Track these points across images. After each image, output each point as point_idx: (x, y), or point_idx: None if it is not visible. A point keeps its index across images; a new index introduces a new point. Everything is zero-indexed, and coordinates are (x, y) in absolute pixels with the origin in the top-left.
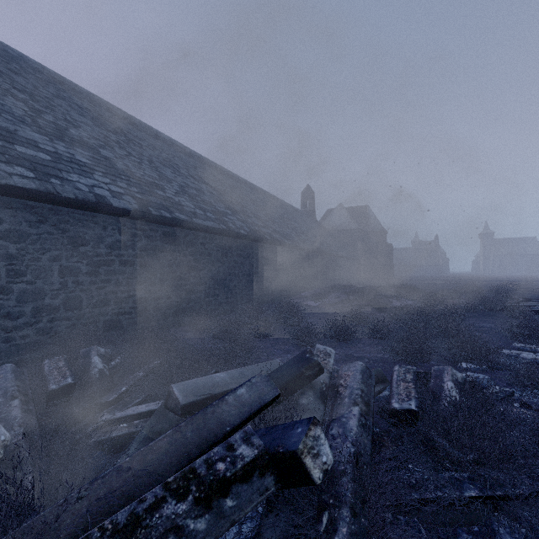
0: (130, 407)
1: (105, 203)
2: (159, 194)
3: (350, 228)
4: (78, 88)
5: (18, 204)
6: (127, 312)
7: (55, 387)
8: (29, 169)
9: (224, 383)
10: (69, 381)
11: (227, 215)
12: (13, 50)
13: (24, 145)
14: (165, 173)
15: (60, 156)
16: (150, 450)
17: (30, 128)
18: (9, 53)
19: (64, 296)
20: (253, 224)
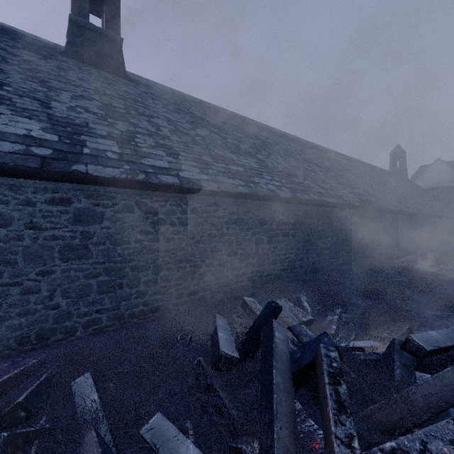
0: (351, 341)
1: (277, 195)
2: (296, 181)
3: (453, 184)
4: (226, 111)
5: (239, 202)
6: (285, 269)
7: (305, 320)
8: (240, 180)
9: (441, 340)
10: (310, 317)
11: (339, 189)
12: (197, 99)
13: (231, 164)
14: (291, 163)
15: (245, 166)
16: (442, 376)
17: (227, 151)
18: (196, 102)
19: (257, 257)
20: (360, 194)
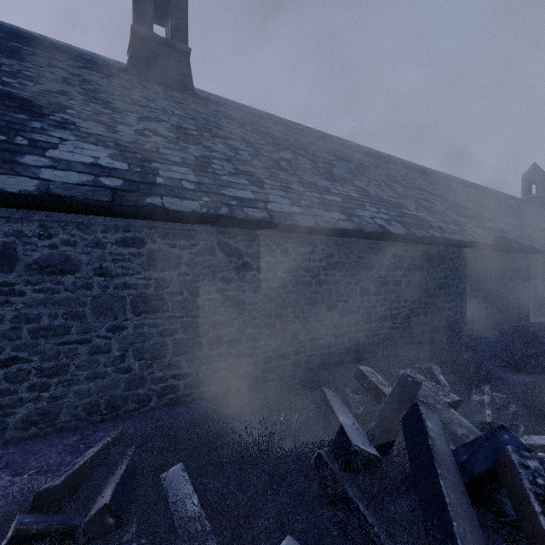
0: (521, 435)
1: (388, 232)
2: (408, 214)
3: None
4: (311, 129)
5: (340, 241)
6: (397, 327)
7: (449, 401)
8: (340, 213)
9: None
10: (456, 397)
11: (464, 223)
12: (275, 117)
13: (326, 193)
14: (398, 190)
15: (343, 196)
16: None
17: (319, 177)
18: (274, 120)
19: (361, 312)
20: (491, 230)
